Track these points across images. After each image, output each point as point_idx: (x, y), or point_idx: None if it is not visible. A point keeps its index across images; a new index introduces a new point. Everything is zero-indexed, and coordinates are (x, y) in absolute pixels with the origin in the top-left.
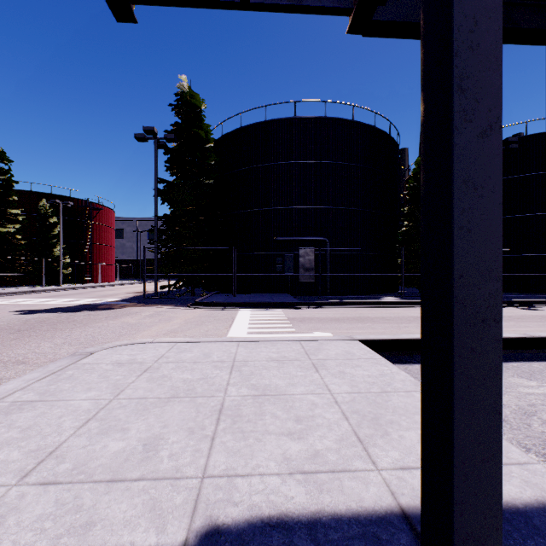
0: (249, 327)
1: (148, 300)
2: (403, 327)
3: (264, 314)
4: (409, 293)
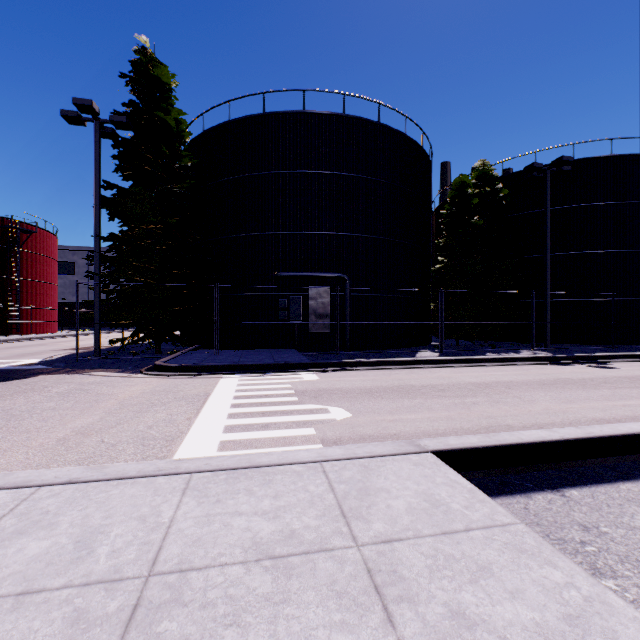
0: (230, 413)
1: (81, 363)
2: (471, 404)
3: (258, 384)
4: (445, 346)
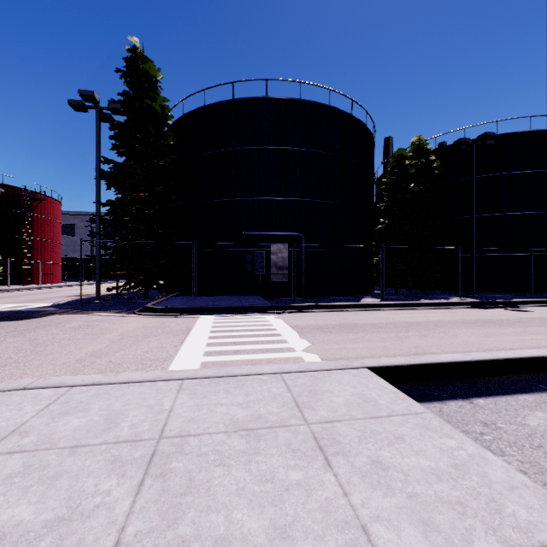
0: (208, 343)
1: (85, 305)
2: (403, 337)
3: (229, 322)
4: (386, 294)
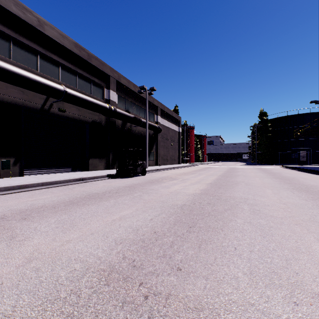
0: None
1: (256, 164)
2: None
3: None
4: None
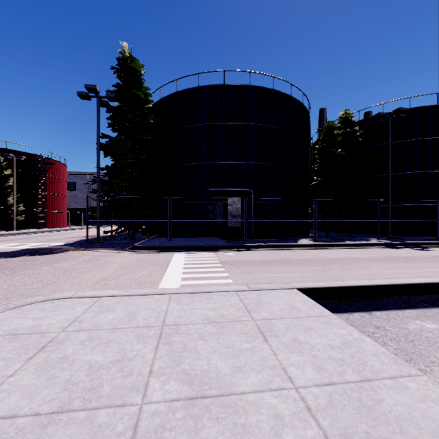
0: (183, 272)
1: (90, 244)
2: (327, 269)
3: (197, 257)
4: (318, 236)
